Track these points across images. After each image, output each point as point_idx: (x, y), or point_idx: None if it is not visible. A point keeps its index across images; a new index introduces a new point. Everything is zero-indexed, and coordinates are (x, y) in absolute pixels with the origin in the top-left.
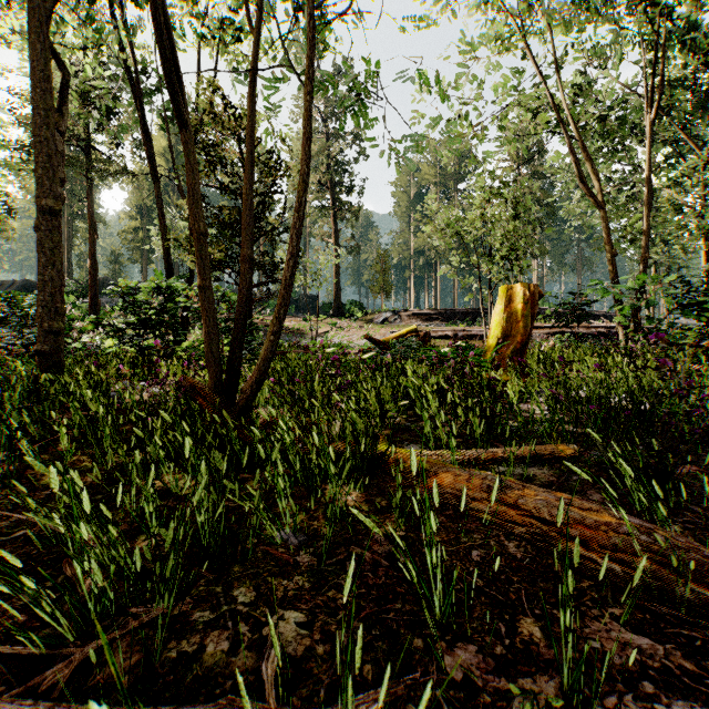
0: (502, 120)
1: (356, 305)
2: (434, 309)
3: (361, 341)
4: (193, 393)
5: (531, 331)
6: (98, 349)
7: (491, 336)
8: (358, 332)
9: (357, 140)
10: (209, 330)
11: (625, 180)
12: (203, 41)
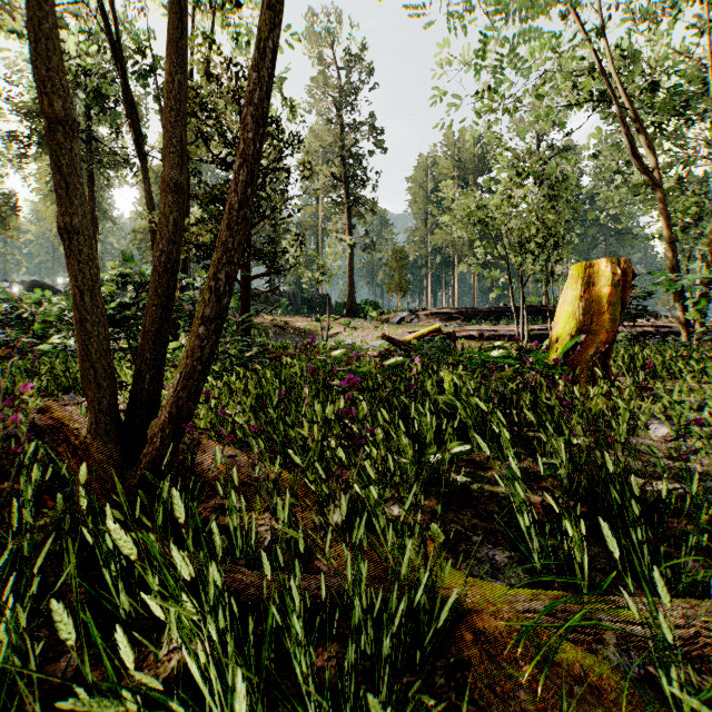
0: (535, 93)
1: (370, 304)
2: (455, 308)
3: (376, 342)
4: (74, 434)
5: (618, 326)
6: (72, 351)
7: (559, 333)
8: (373, 333)
9: (371, 130)
10: (84, 316)
11: (671, 161)
12: (200, 7)
